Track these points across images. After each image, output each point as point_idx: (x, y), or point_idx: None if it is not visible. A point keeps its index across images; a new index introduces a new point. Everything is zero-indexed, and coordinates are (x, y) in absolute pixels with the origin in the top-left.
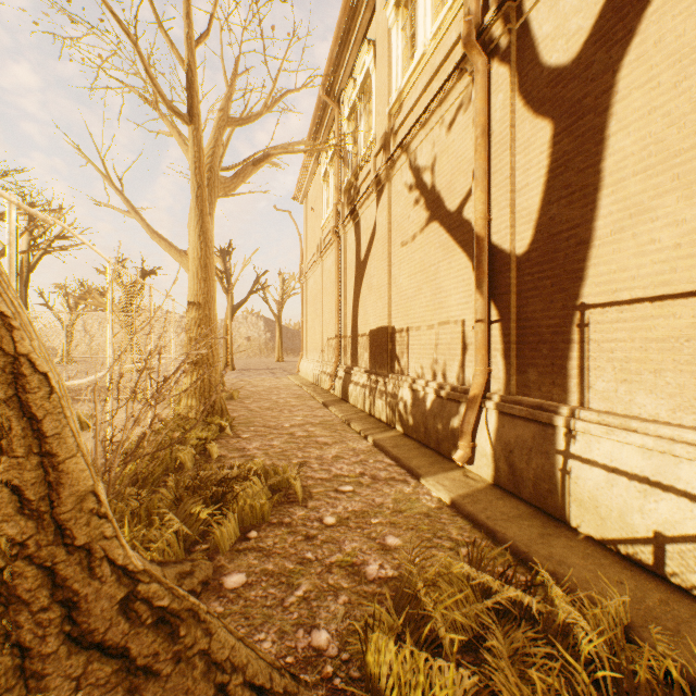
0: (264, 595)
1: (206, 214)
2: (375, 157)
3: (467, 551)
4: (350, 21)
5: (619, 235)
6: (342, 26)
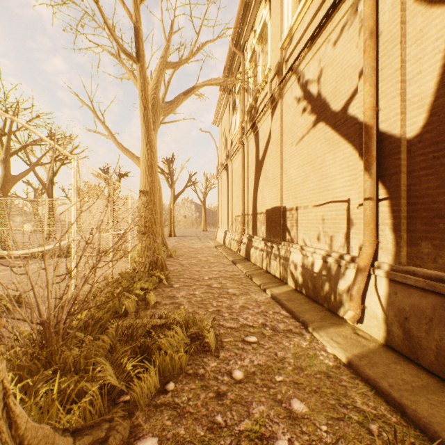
0: None
1: (150, 129)
2: (270, 82)
3: (378, 429)
4: None
5: None
6: None
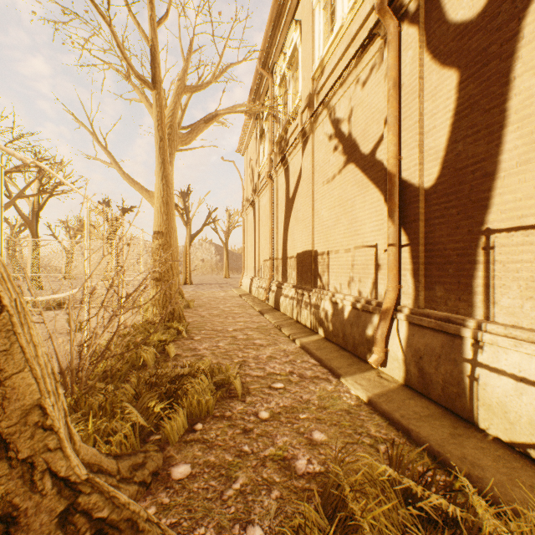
0: (206, 487)
1: (167, 162)
2: (301, 114)
3: (385, 448)
4: (281, 6)
5: (525, 166)
6: (274, 11)
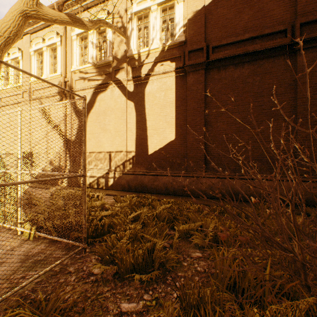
0: None
1: None
2: (23, 92)
3: None
4: None
5: (88, 142)
6: None
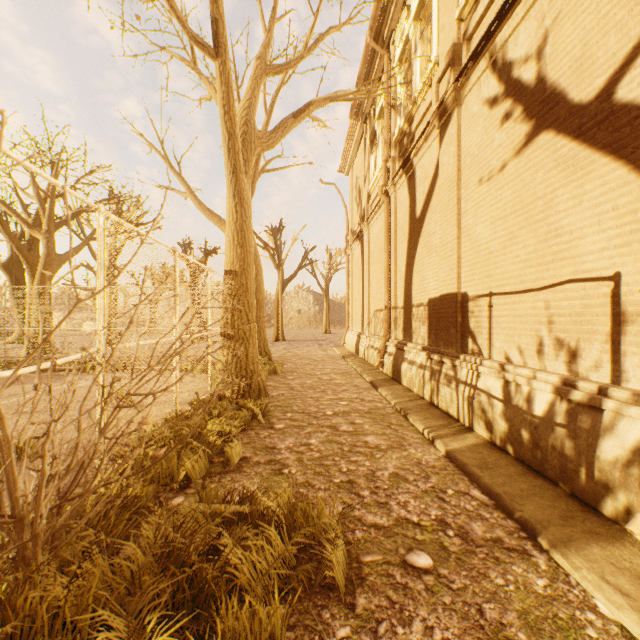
0: None
1: (239, 170)
2: (437, 83)
3: None
4: None
5: None
6: None
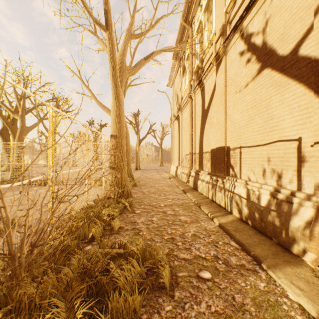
0: None
1: (118, 86)
2: (215, 43)
3: None
4: None
5: None
6: None
